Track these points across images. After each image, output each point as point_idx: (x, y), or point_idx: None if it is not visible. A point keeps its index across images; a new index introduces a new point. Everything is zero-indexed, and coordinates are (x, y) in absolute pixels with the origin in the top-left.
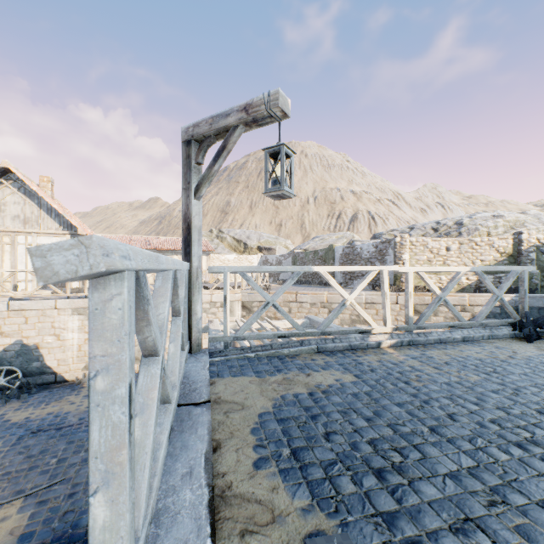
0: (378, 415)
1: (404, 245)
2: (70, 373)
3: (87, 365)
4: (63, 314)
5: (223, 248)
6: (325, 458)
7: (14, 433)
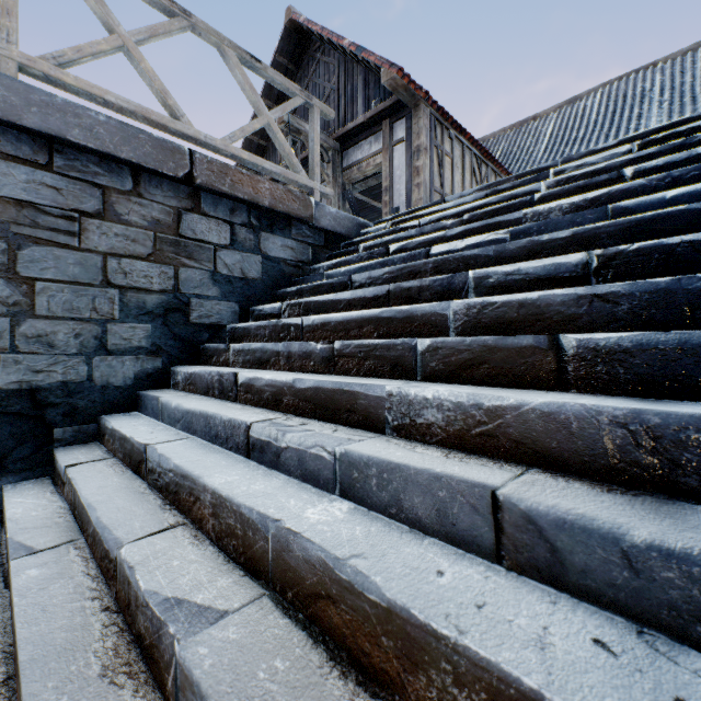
0: None
1: None
2: None
3: None
4: None
5: None
6: None
7: None
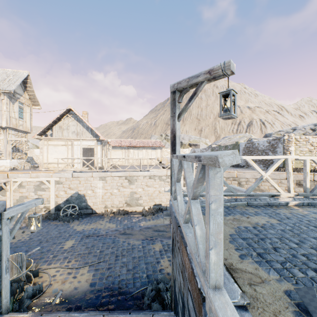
0: (302, 242)
1: (290, 141)
2: (98, 209)
3: (106, 206)
4: (95, 179)
5: (168, 145)
6: (278, 259)
7: (79, 236)
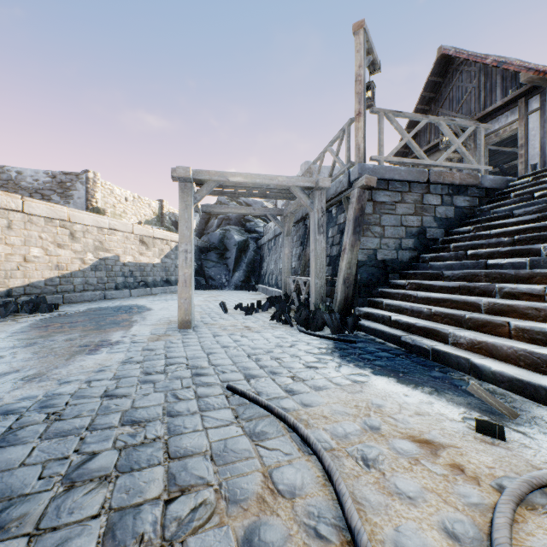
0: None
1: (98, 183)
2: None
3: None
4: None
5: None
6: None
7: None
